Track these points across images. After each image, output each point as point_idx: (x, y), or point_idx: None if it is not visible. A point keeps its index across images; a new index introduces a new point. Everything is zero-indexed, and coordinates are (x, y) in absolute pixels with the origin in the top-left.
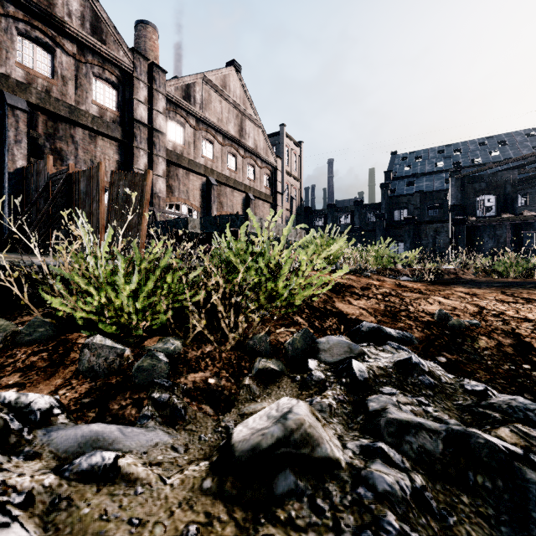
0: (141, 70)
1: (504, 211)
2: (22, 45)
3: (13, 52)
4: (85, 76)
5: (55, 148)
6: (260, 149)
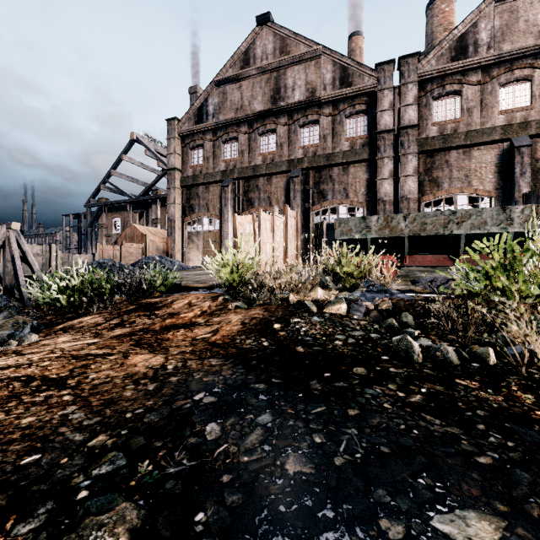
0: (386, 78)
1: None
2: (303, 133)
3: (298, 142)
4: (339, 123)
5: (320, 191)
6: None
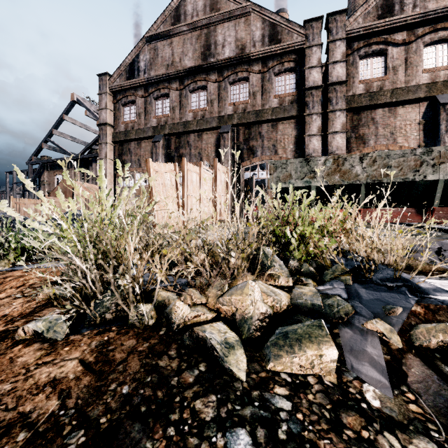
0: (314, 35)
1: None
2: (233, 90)
3: (228, 98)
4: (268, 81)
5: (249, 147)
6: None
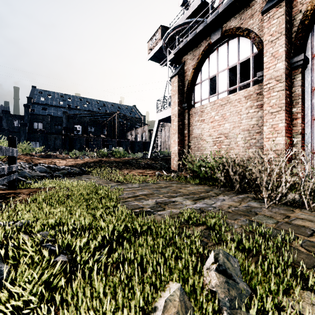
0: None
1: (84, 133)
2: None
3: None
4: None
5: None
6: None
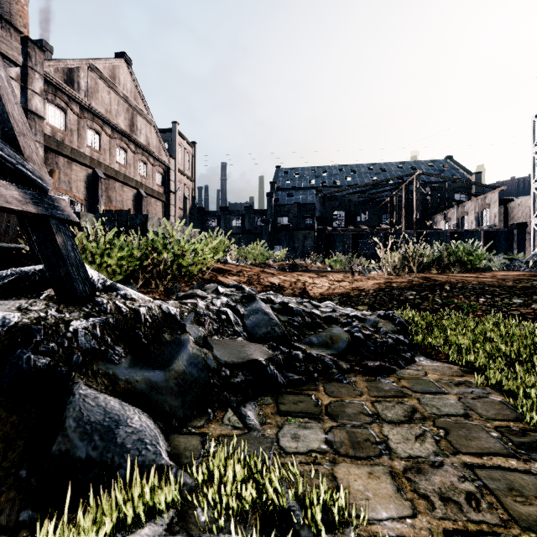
0: None
1: (350, 224)
2: None
3: None
4: None
5: None
6: (152, 147)
